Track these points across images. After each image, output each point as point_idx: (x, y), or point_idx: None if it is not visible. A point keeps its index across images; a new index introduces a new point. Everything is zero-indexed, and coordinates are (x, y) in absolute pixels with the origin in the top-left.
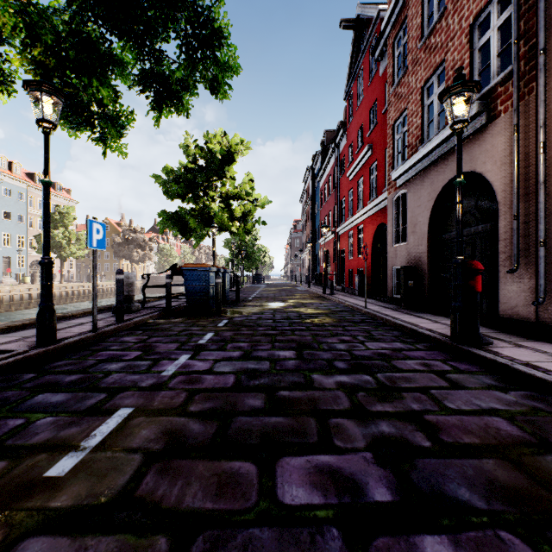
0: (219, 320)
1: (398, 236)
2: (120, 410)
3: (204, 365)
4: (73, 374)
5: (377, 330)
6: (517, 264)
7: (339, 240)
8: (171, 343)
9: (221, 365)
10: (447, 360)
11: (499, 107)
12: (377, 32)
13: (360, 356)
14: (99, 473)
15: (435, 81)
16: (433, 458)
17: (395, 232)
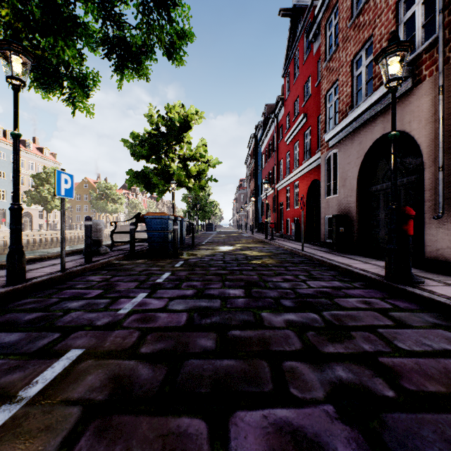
0: (176, 261)
1: (329, 190)
2: (69, 352)
3: (159, 303)
4: (34, 313)
5: (315, 270)
6: (442, 211)
7: (278, 194)
8: (131, 282)
9: (175, 303)
10: (385, 298)
11: (424, 72)
12: (311, 18)
13: (304, 294)
14: (28, 435)
15: (363, 54)
16: (402, 412)
17: (327, 186)
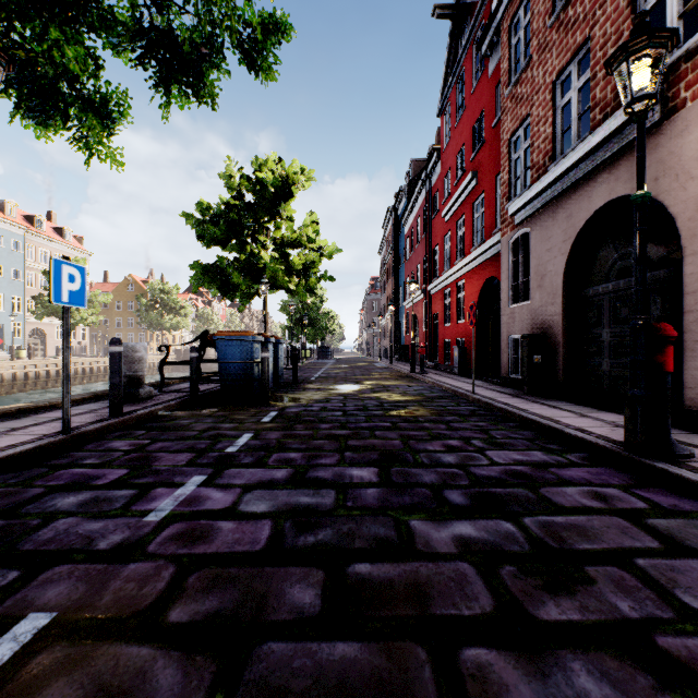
0: (265, 412)
1: (515, 294)
2: (23, 622)
3: (225, 497)
4: None
5: (498, 429)
6: None
7: (431, 301)
8: (182, 453)
9: (253, 497)
10: (631, 487)
11: (684, 93)
12: (484, 18)
13: (485, 478)
14: None
15: (573, 70)
16: None
17: (512, 288)
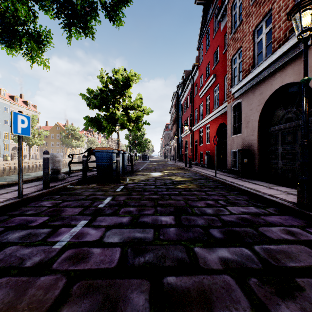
0: (118, 186)
1: (234, 130)
2: None
3: (96, 233)
4: None
5: (230, 195)
6: None
7: (193, 134)
8: (76, 208)
9: (111, 233)
10: (305, 227)
11: None
12: (219, 4)
13: (229, 222)
14: None
15: (263, 25)
16: None
17: (233, 127)
